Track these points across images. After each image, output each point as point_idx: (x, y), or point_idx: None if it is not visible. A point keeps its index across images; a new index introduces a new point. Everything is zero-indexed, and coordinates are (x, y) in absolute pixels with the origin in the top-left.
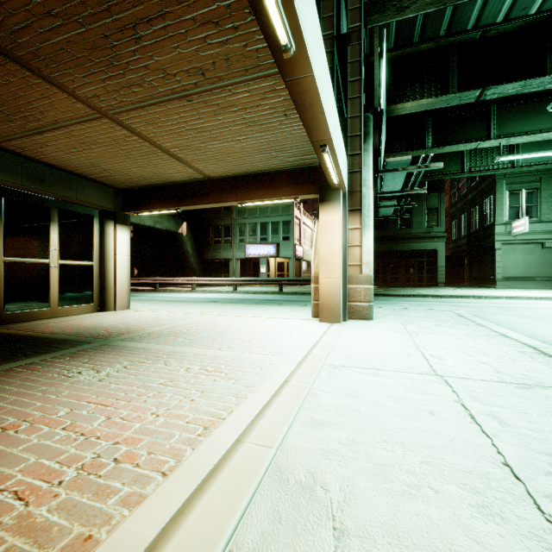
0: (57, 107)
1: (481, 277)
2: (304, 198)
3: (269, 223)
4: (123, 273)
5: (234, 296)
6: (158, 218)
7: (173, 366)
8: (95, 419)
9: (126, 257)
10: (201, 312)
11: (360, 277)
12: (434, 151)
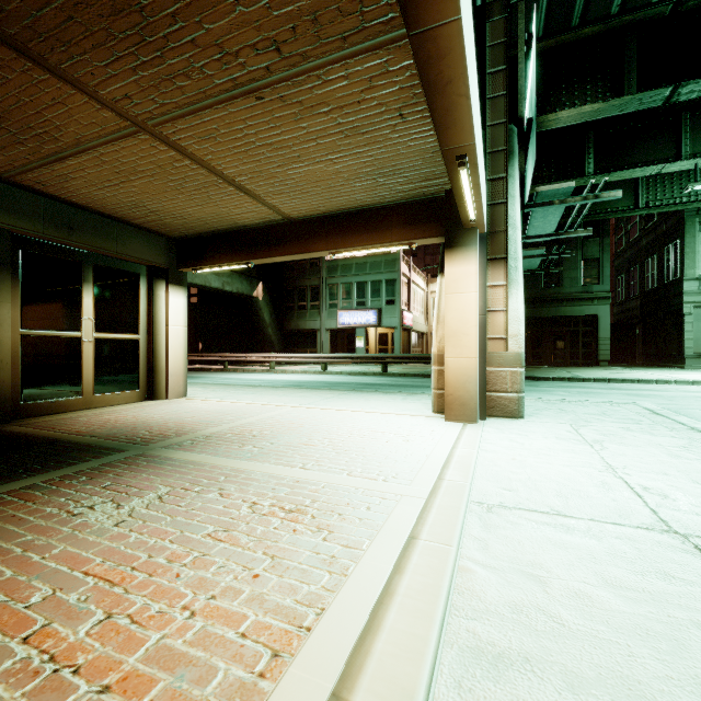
0: (77, 118)
1: (662, 353)
2: (412, 250)
3: (368, 283)
4: (178, 350)
5: (323, 378)
6: (227, 278)
7: (232, 499)
8: (85, 617)
9: (182, 328)
10: (279, 403)
11: (506, 356)
12: (597, 179)
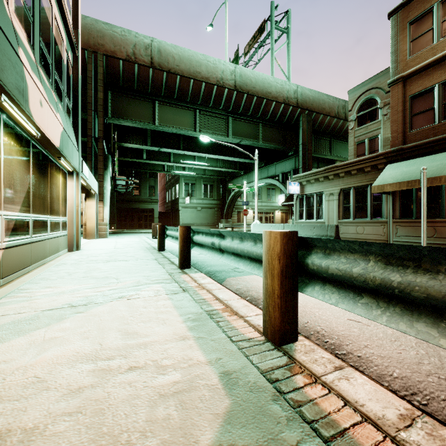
0: None
1: (176, 223)
2: None
3: None
4: None
5: None
6: None
7: None
8: None
9: None
10: None
11: (103, 223)
12: (147, 161)
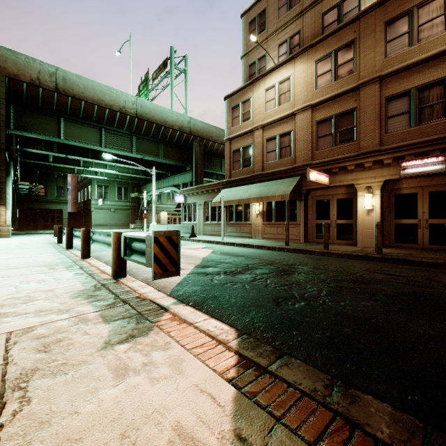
0: None
1: (88, 224)
2: None
3: None
4: None
5: None
6: None
7: None
8: None
9: None
10: None
11: (6, 225)
12: (54, 164)
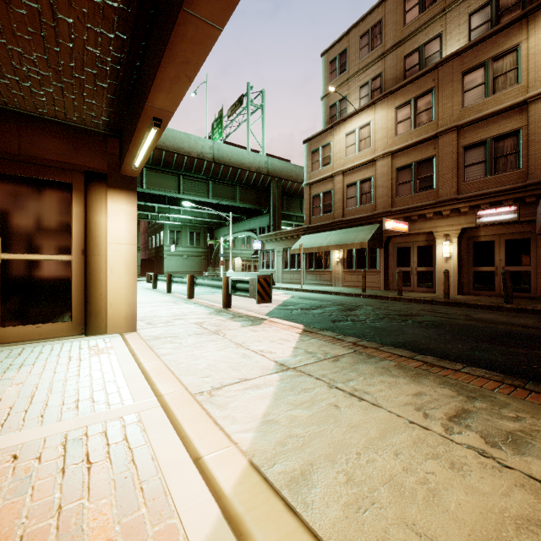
0: None
1: (160, 272)
2: None
3: None
4: None
5: None
6: None
7: None
8: None
9: None
10: None
11: None
12: None
